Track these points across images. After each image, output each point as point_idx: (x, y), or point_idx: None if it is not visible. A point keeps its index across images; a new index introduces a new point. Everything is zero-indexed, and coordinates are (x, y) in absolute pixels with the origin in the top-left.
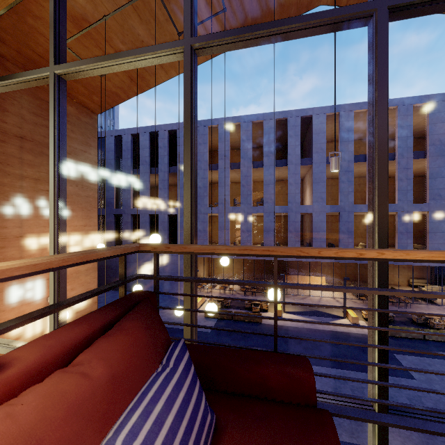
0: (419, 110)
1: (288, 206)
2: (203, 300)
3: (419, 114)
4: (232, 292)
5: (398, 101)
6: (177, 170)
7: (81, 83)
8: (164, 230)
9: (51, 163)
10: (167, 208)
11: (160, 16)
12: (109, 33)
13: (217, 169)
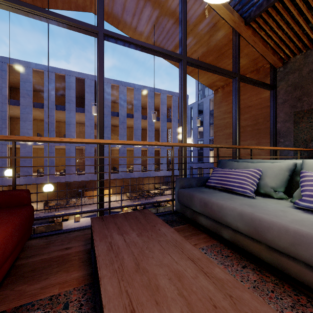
0: (157, 96)
1: None
2: None
3: (157, 98)
4: (36, 212)
5: (148, 88)
6: None
7: None
8: None
9: None
10: None
11: None
12: None
13: (19, 105)
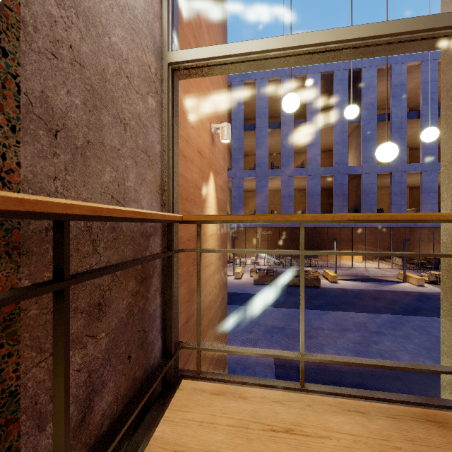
0: None
1: (334, 167)
2: (242, 271)
3: None
4: (270, 265)
5: None
6: None
7: None
8: None
9: None
10: None
11: None
12: None
13: (254, 129)
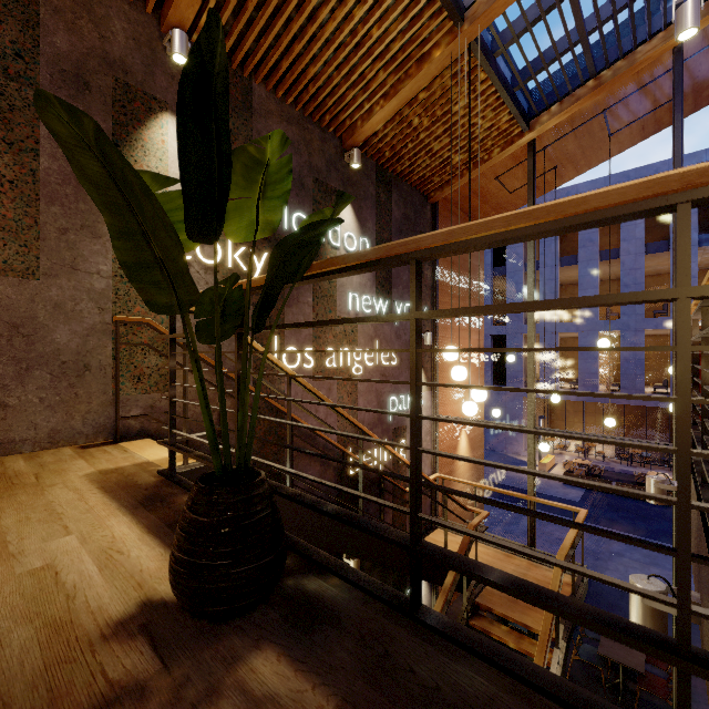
0: None
1: None
2: (552, 461)
3: None
4: (603, 457)
5: None
6: (506, 271)
7: (489, 203)
8: (485, 358)
9: (529, 283)
10: (491, 327)
11: (597, 128)
12: (539, 158)
13: (575, 263)
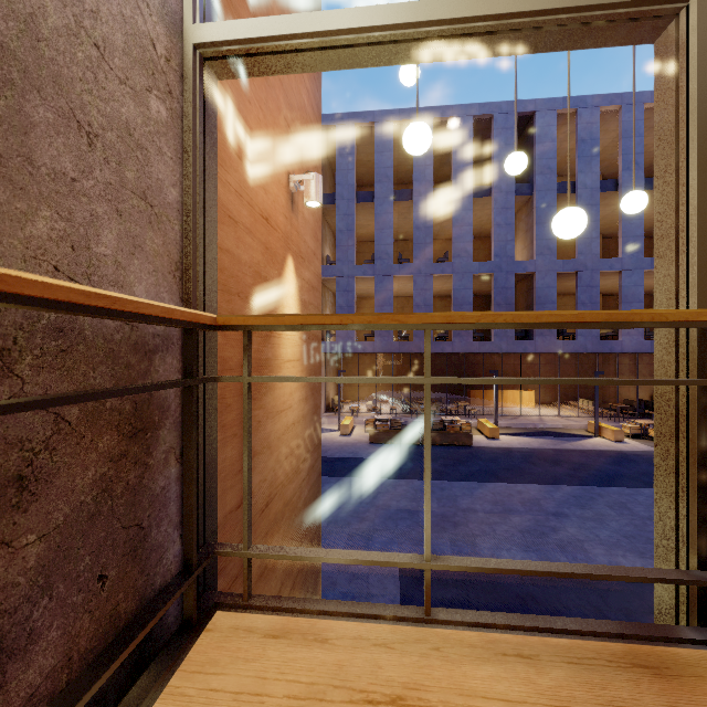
0: None
1: (494, 261)
2: (352, 423)
3: None
4: (396, 413)
5: None
6: None
7: None
8: None
9: None
10: None
11: None
12: None
13: (371, 200)
